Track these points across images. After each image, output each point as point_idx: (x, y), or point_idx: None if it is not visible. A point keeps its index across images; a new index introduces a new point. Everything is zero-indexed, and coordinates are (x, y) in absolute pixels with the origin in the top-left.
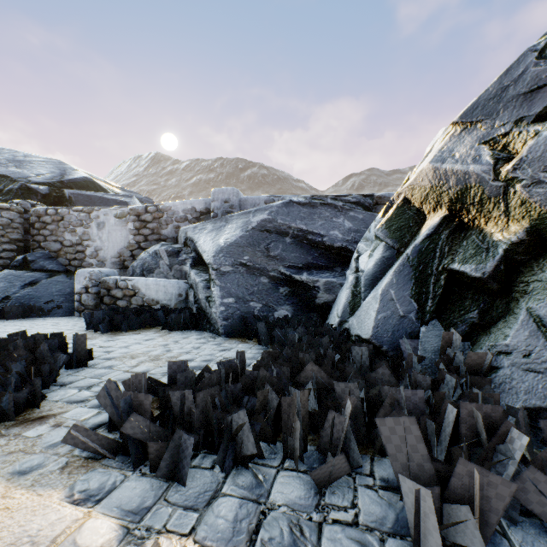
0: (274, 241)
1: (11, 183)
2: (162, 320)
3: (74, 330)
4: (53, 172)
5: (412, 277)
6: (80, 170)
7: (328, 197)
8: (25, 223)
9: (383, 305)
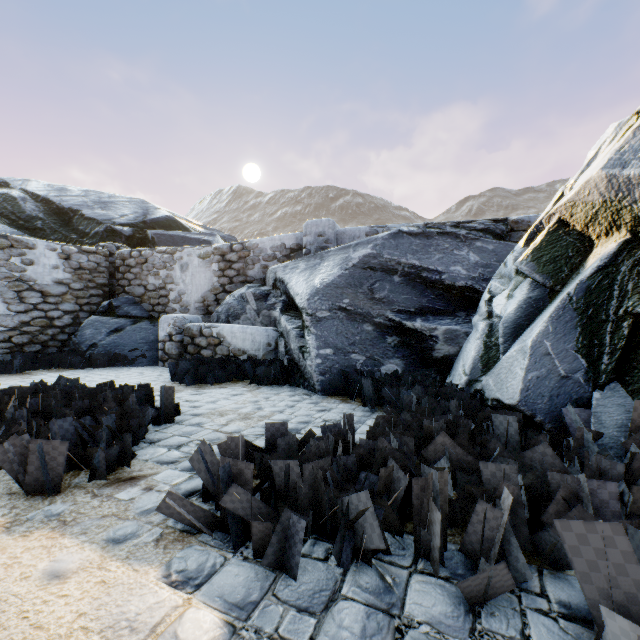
0: (380, 280)
1: (97, 225)
2: (250, 372)
3: (159, 381)
4: (136, 212)
5: (577, 324)
6: (162, 209)
7: (447, 225)
8: (110, 267)
9: (534, 361)
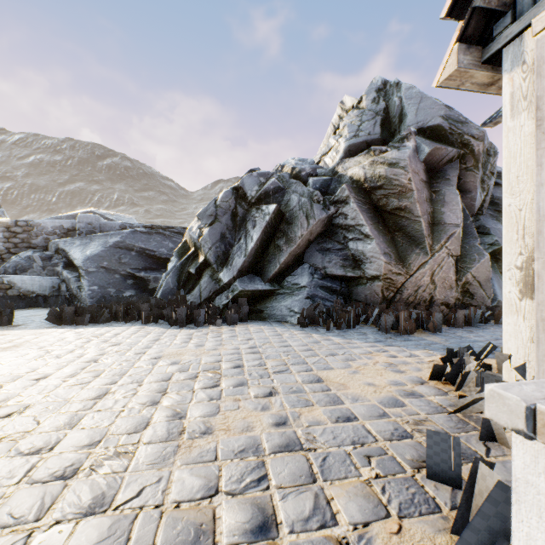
0: (125, 254)
1: None
2: (42, 303)
3: None
4: None
5: (178, 274)
6: None
7: (161, 229)
8: None
9: (166, 284)
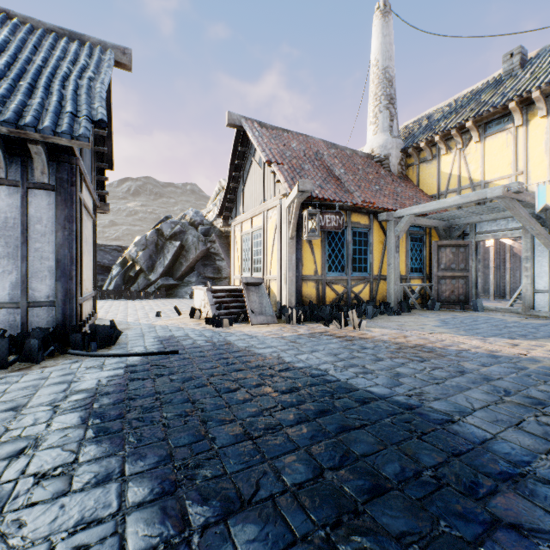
0: None
1: None
2: None
3: None
4: None
5: (123, 276)
6: None
7: (103, 247)
8: None
9: (116, 282)
